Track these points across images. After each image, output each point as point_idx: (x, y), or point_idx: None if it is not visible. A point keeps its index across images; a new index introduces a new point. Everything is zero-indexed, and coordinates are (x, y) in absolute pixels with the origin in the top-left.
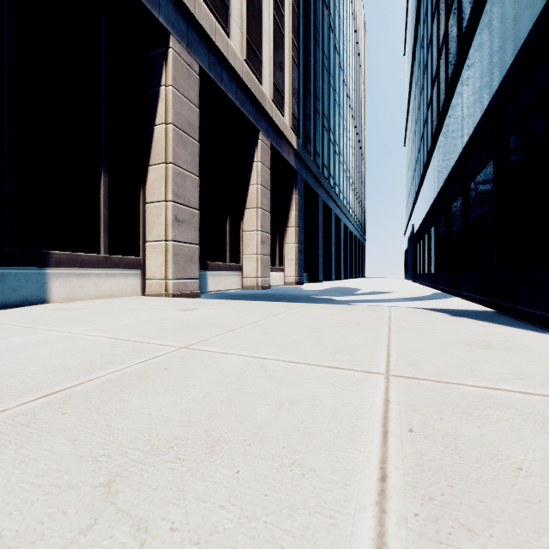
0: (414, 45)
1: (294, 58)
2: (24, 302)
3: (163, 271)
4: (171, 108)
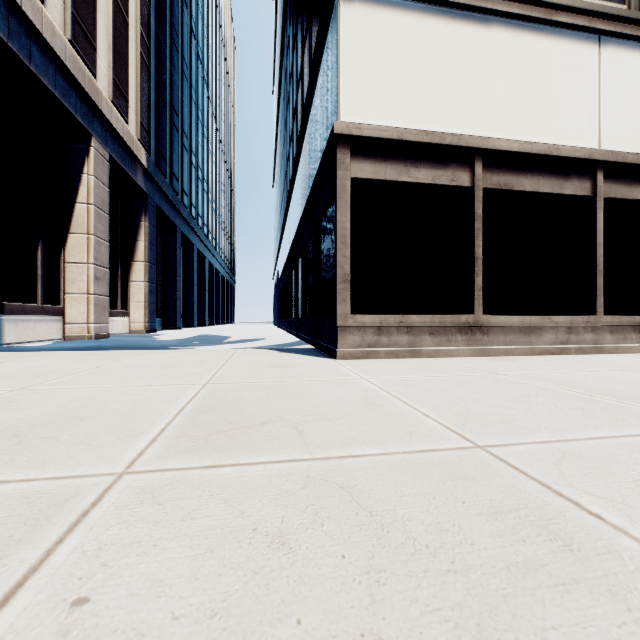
0: (279, 93)
1: (144, 56)
2: None
3: None
4: None
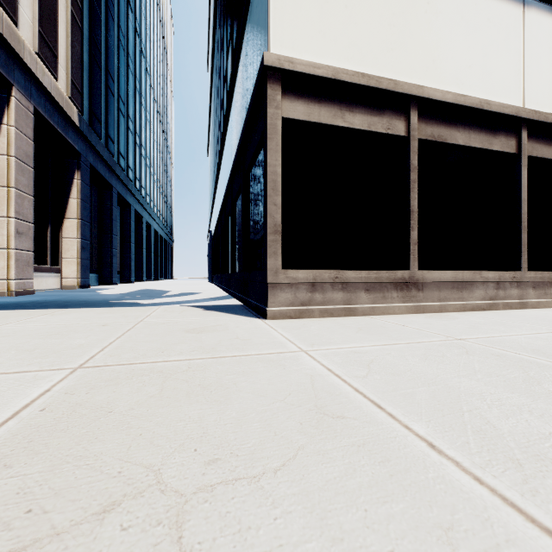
0: (212, 67)
1: (75, 15)
2: None
3: None
4: None
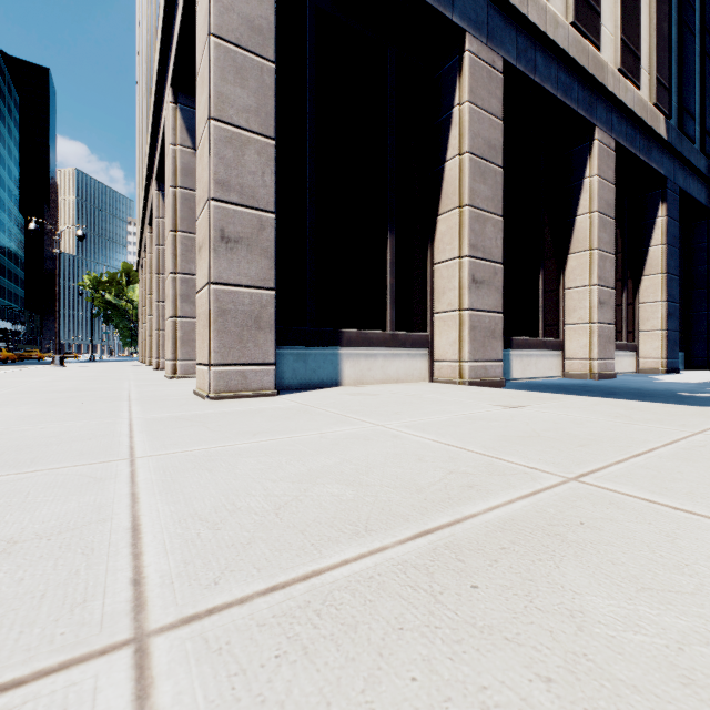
0: None
1: None
2: (321, 384)
3: (456, 350)
4: (466, 132)
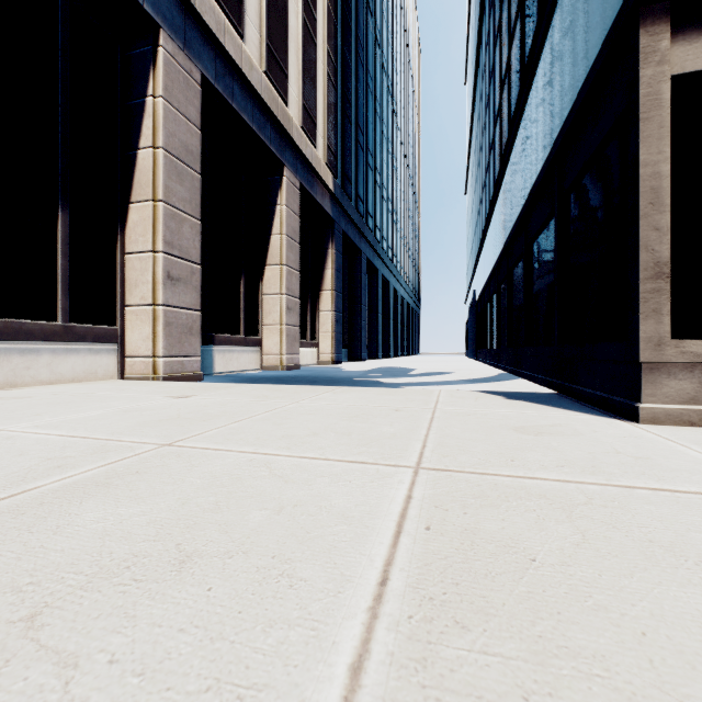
0: (476, 74)
1: (330, 76)
2: None
3: (150, 346)
4: (161, 127)
